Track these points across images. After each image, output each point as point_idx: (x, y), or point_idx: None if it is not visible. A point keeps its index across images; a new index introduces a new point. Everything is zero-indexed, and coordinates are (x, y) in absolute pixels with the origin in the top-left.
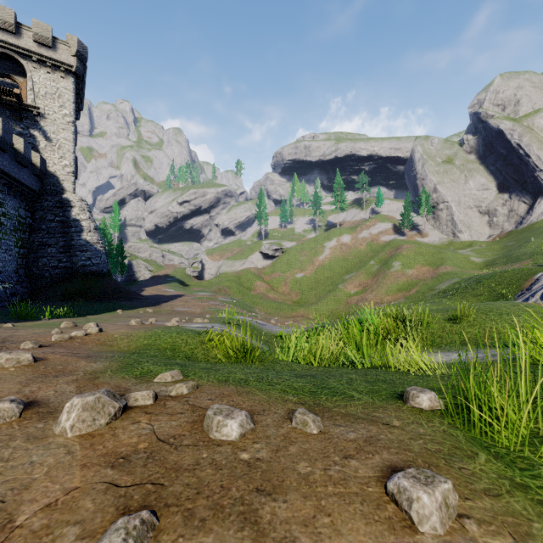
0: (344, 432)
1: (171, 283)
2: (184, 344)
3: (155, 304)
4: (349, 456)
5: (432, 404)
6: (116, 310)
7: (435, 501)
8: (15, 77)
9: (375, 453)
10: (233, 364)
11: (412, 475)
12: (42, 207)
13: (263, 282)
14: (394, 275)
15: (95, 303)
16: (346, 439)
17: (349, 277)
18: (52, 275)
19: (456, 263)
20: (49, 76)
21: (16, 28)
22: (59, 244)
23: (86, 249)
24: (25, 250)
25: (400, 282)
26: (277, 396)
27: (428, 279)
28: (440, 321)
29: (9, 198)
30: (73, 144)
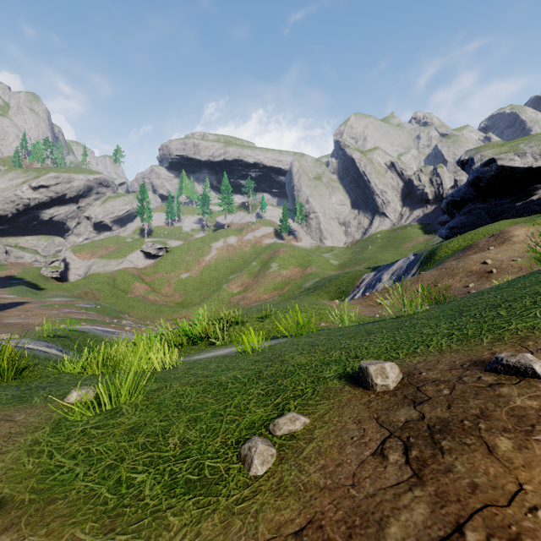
0: None
1: (15, 287)
2: None
3: None
4: None
5: (80, 398)
6: None
7: None
8: None
9: None
10: None
11: None
12: None
13: (143, 284)
14: (271, 275)
15: None
16: None
17: (233, 277)
18: None
19: (320, 265)
20: None
21: None
22: None
23: None
24: None
25: (276, 282)
26: None
27: (298, 279)
28: (253, 321)
29: None
30: None
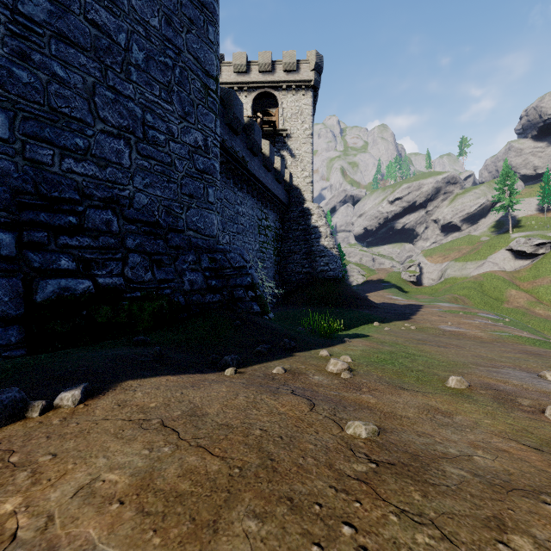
0: None
1: (391, 289)
2: None
3: (404, 316)
4: None
5: None
6: (370, 322)
7: None
8: (270, 110)
9: None
10: None
11: None
12: (289, 218)
13: (521, 292)
14: None
15: (340, 310)
16: None
17: None
18: (297, 280)
19: None
20: (294, 98)
21: (272, 66)
22: (302, 251)
23: (324, 255)
24: (278, 258)
25: None
26: None
27: None
28: None
29: (270, 212)
30: (311, 155)
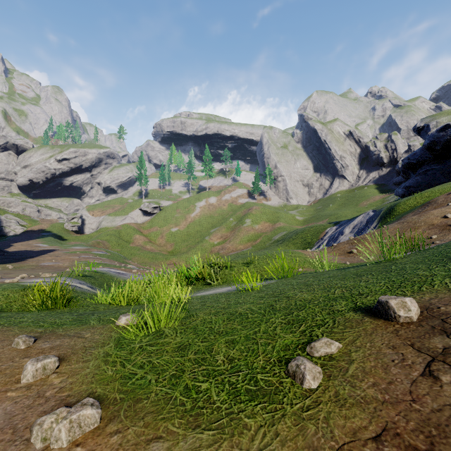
0: (44, 345)
1: (46, 238)
2: (4, 298)
3: (19, 260)
4: (29, 356)
5: (127, 322)
6: None
7: (35, 367)
8: None
9: (48, 353)
10: (42, 311)
11: (38, 358)
12: None
13: (142, 236)
14: (246, 229)
15: None
16: (39, 349)
17: (214, 230)
18: None
19: (287, 220)
20: None
21: None
22: None
23: None
24: None
25: (249, 235)
26: (29, 330)
27: (268, 232)
28: (239, 265)
29: None
30: None
